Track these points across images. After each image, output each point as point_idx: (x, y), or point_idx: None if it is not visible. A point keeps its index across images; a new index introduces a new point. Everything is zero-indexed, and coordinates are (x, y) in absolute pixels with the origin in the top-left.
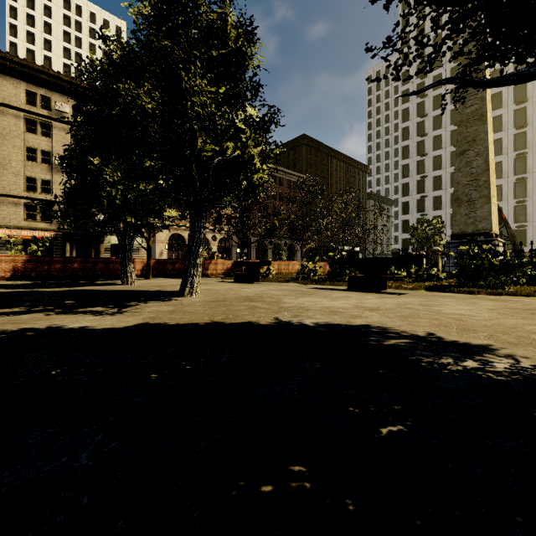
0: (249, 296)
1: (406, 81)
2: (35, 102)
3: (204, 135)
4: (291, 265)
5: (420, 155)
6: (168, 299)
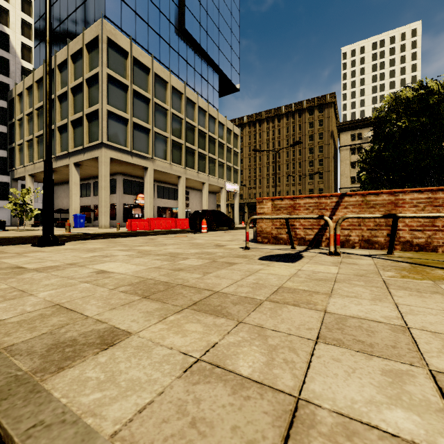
0: None
1: None
2: (354, 138)
3: None
4: None
5: None
6: None
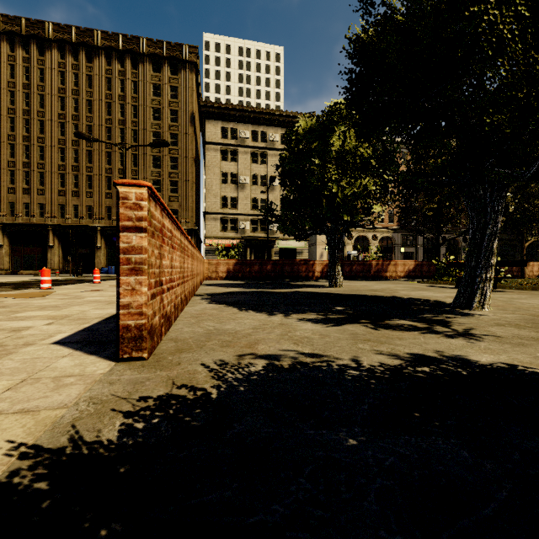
0: None
1: None
2: (227, 135)
3: None
4: None
5: None
6: (459, 312)
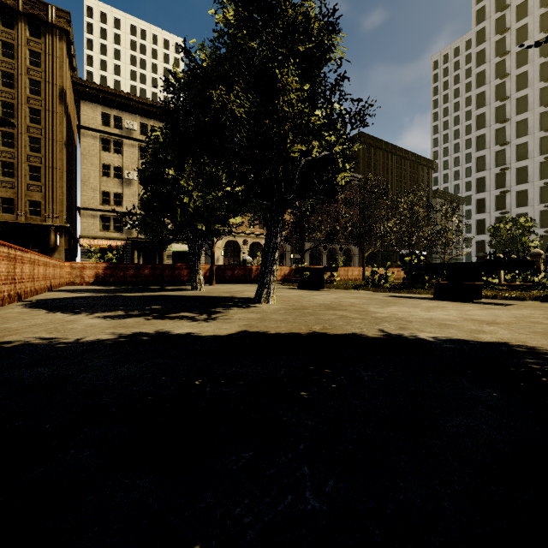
0: (328, 304)
1: (481, 62)
2: (109, 123)
3: (291, 135)
4: (350, 270)
5: (499, 144)
6: (247, 306)
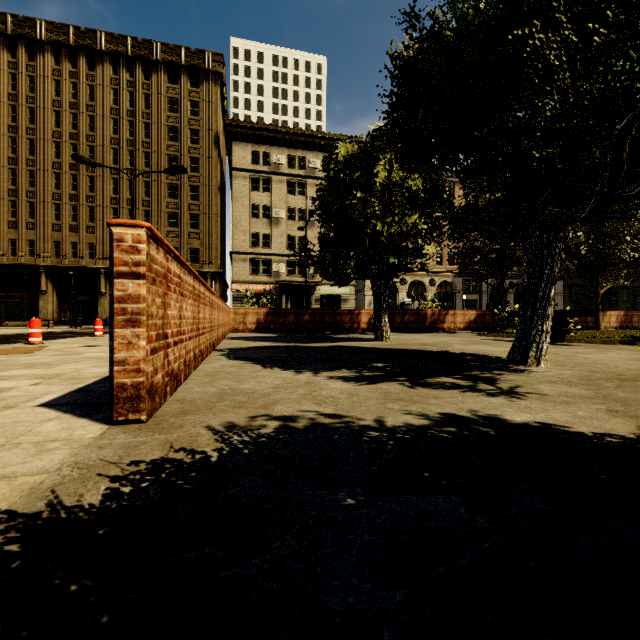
0: None
1: None
2: (258, 160)
3: None
4: None
5: None
6: (512, 368)
